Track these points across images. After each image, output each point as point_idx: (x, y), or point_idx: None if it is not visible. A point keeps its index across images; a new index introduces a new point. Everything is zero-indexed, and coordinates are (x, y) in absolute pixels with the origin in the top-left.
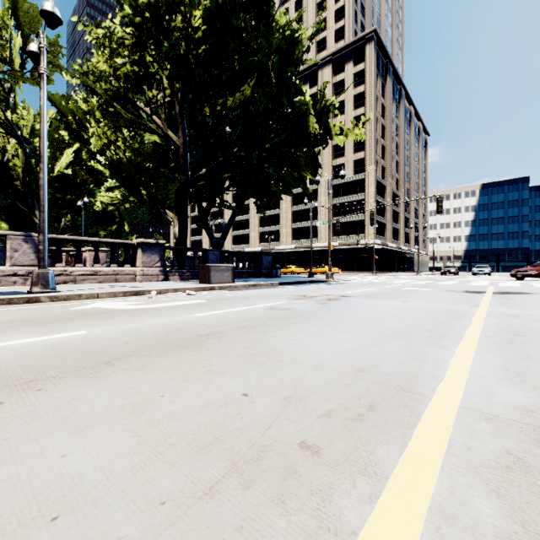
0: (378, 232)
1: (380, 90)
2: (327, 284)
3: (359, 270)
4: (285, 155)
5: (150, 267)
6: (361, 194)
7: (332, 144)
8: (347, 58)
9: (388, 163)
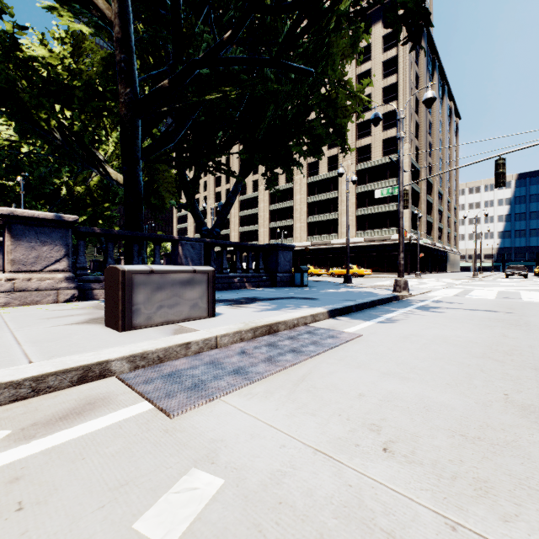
0: (412, 225)
1: (414, 56)
2: (434, 311)
3: (390, 271)
4: (339, 10)
5: (36, 273)
6: (392, 179)
7: (356, 122)
8: (374, 18)
9: (423, 143)
